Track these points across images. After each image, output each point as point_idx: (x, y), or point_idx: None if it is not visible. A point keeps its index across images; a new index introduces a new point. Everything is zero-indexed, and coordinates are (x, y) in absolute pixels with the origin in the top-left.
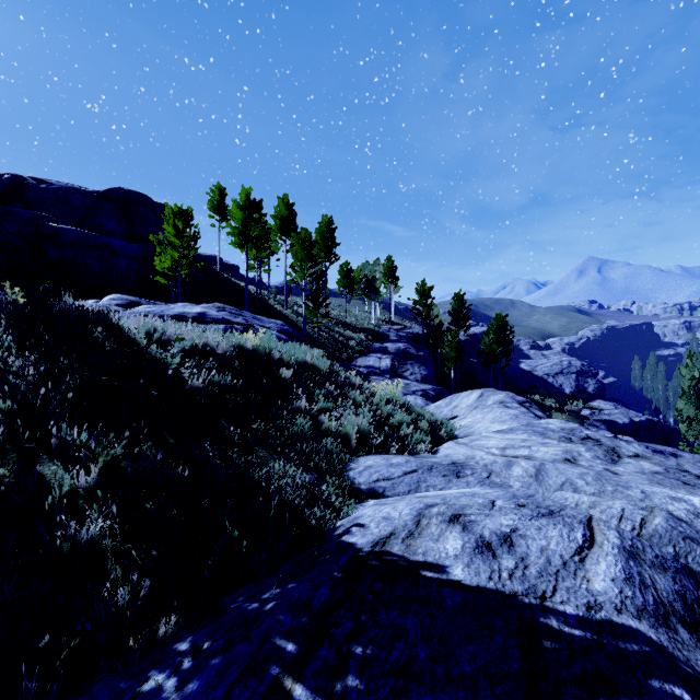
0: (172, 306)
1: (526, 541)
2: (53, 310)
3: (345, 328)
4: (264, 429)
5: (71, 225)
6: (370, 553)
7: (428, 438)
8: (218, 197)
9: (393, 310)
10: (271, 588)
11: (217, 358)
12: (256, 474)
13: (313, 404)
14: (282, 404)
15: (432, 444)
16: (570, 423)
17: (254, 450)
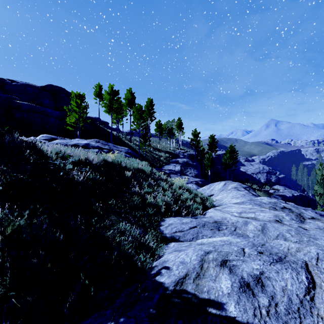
0: (72, 140)
1: (271, 282)
2: (3, 140)
3: (158, 151)
4: (115, 204)
5: (27, 102)
6: (173, 292)
7: (200, 206)
8: (98, 89)
9: (181, 143)
10: (108, 321)
11: (92, 166)
12: (106, 233)
13: (142, 189)
14: (126, 189)
15: (202, 209)
16: (272, 199)
17: (109, 216)
